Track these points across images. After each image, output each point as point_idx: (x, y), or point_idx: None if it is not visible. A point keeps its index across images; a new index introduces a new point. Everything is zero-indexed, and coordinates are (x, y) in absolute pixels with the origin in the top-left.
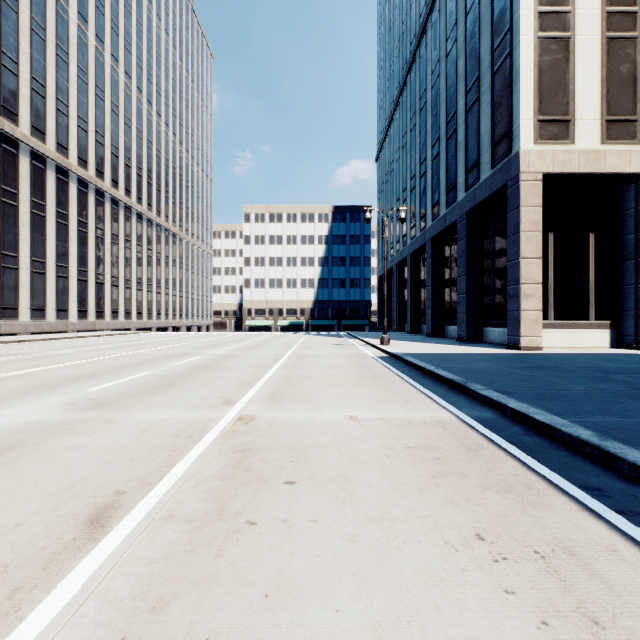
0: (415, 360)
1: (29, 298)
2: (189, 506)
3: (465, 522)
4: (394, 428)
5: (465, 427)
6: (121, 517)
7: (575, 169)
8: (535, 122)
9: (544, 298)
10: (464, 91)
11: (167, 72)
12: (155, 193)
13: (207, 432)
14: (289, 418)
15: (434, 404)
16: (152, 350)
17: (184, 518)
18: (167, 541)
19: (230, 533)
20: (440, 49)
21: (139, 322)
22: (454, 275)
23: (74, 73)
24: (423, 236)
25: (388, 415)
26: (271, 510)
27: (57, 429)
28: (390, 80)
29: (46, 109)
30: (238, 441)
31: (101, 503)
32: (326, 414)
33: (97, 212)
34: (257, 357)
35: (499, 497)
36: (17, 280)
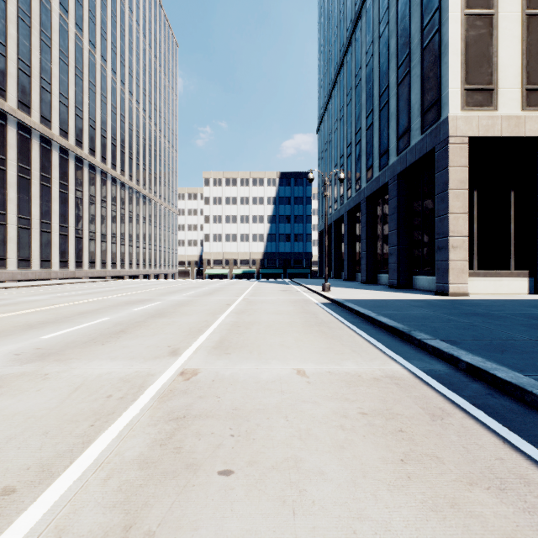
0: (356, 306)
1: (16, 250)
2: (87, 519)
3: None
4: (345, 386)
5: (420, 384)
6: None
7: (498, 133)
8: (462, 91)
9: (469, 249)
10: (396, 67)
11: (138, 57)
12: (127, 160)
13: (143, 391)
14: (234, 372)
15: (382, 354)
16: (118, 296)
17: None
18: None
19: None
20: (374, 32)
21: (113, 271)
22: (386, 230)
23: (56, 56)
24: (358, 196)
25: (337, 368)
26: (195, 528)
27: None
28: (329, 62)
29: (31, 86)
30: (174, 404)
31: None
32: (272, 367)
33: (76, 176)
34: (211, 303)
35: (494, 500)
36: (5, 234)
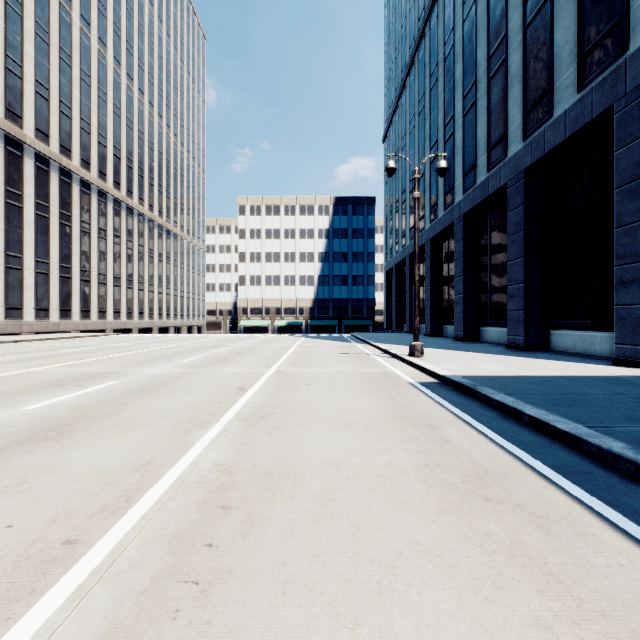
0: (520, 403)
1: None
2: None
3: None
4: None
5: None
6: None
7: None
8: None
9: None
10: (521, 0)
11: (151, 46)
12: (137, 179)
13: None
14: None
15: None
16: (63, 366)
17: None
18: None
19: None
20: None
21: (117, 322)
22: (496, 261)
23: (30, 29)
24: (449, 214)
25: None
26: None
27: None
28: (401, 41)
29: None
30: None
31: None
32: None
33: (62, 195)
34: (210, 384)
35: None
36: None
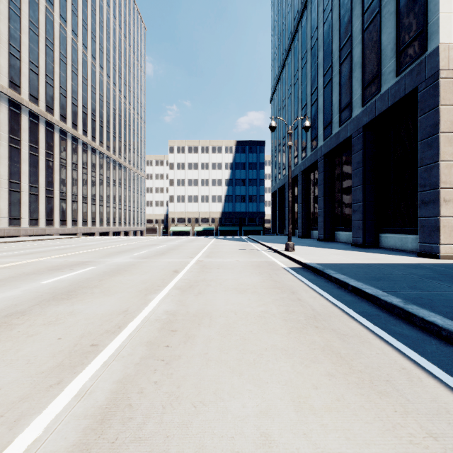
0: (348, 279)
1: None
2: None
3: None
4: None
5: None
6: None
7: None
8: None
9: None
10: (361, 12)
11: (108, 35)
12: (98, 128)
13: None
14: None
15: None
16: (56, 257)
17: None
18: None
19: None
20: None
21: (84, 228)
22: (345, 187)
23: (26, 25)
24: (314, 155)
25: None
26: None
27: None
28: (282, 34)
29: None
30: None
31: None
32: None
33: (47, 140)
34: (155, 268)
35: None
36: None
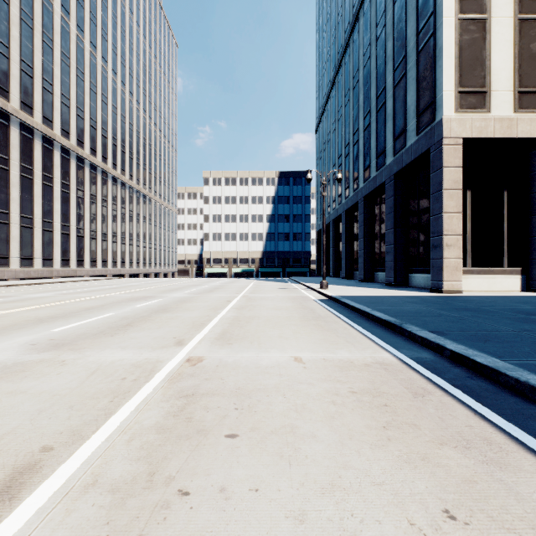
0: (352, 302)
1: (19, 249)
2: (117, 468)
3: (428, 491)
4: (338, 370)
5: (407, 369)
6: (37, 484)
7: (491, 134)
8: (456, 93)
9: (463, 248)
10: (392, 69)
11: (138, 58)
12: (128, 160)
13: (154, 374)
14: (236, 359)
15: (373, 344)
16: (121, 293)
17: (108, 486)
18: (80, 521)
19: (157, 508)
20: (371, 34)
21: (114, 269)
22: (383, 229)
23: (58, 57)
24: (356, 195)
25: (331, 356)
26: (208, 474)
27: (8, 371)
28: (327, 63)
29: (33, 87)
30: (183, 385)
31: (21, 464)
32: (271, 355)
33: (78, 176)
34: (212, 299)
35: (459, 455)
36: (8, 233)
